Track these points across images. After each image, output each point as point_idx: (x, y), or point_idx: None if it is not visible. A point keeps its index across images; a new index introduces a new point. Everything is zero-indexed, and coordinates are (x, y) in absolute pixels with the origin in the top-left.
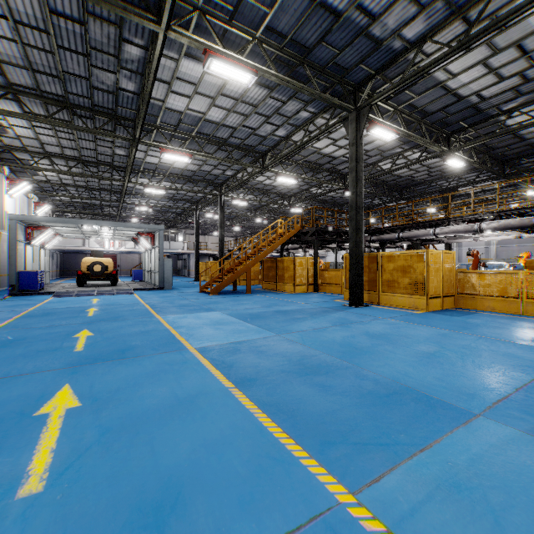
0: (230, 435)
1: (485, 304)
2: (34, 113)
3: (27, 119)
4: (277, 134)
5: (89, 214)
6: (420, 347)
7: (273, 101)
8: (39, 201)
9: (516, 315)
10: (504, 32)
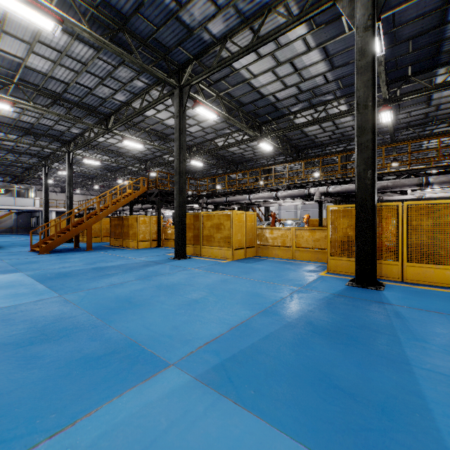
0: None
1: (273, 252)
2: None
3: None
4: (117, 99)
5: None
6: (192, 295)
7: (103, 63)
8: None
9: (289, 260)
10: (281, 50)
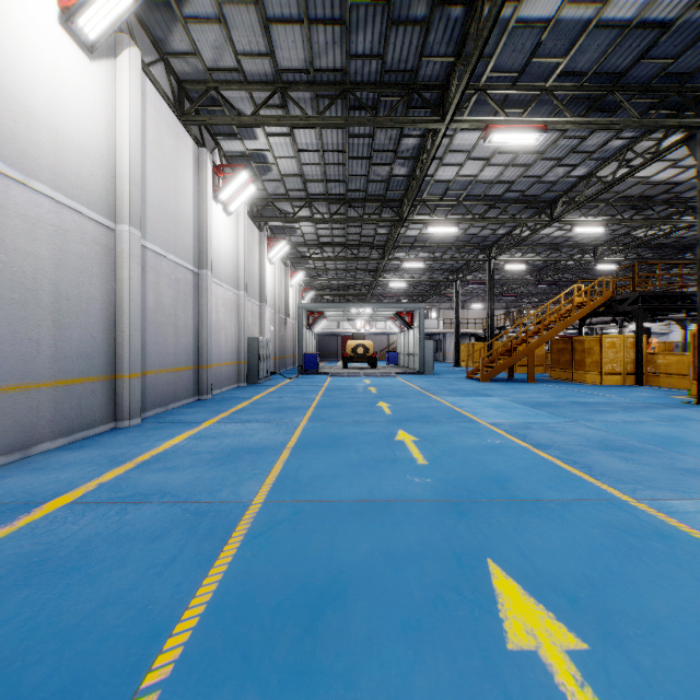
0: (534, 466)
1: None
2: (322, 215)
3: (317, 222)
4: (573, 175)
5: (342, 295)
6: None
7: (567, 141)
8: (304, 287)
9: None
10: None
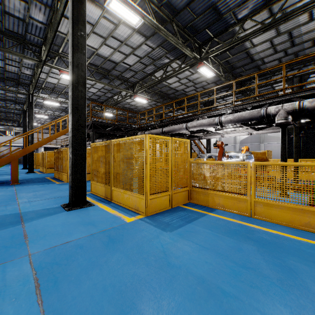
0: None
1: (215, 200)
2: None
3: None
4: (36, 19)
5: None
6: None
7: None
8: None
9: (245, 220)
10: None
